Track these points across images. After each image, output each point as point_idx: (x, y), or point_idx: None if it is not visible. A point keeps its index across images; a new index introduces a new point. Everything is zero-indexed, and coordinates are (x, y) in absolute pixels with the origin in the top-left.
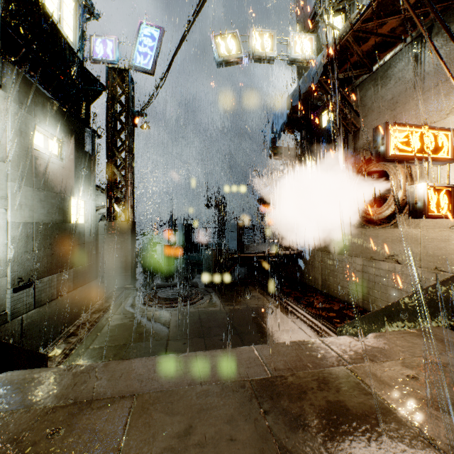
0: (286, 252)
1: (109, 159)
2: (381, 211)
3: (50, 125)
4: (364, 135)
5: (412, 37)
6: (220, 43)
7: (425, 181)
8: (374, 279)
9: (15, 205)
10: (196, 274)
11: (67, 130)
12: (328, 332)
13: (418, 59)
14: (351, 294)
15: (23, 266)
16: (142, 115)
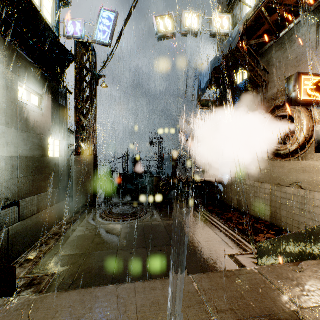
0: (210, 179)
1: (77, 109)
2: (287, 147)
3: (32, 83)
4: (272, 88)
5: (314, 7)
6: (160, 22)
7: None
8: (281, 200)
9: (3, 143)
10: (142, 194)
11: (45, 87)
12: (247, 245)
13: None
14: (261, 212)
15: (9, 189)
16: (102, 77)
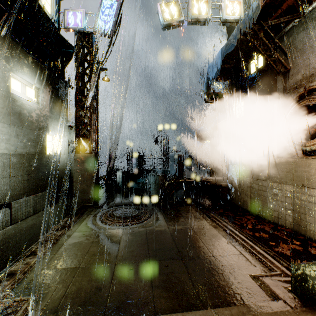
0: (219, 178)
1: (77, 104)
2: (315, 142)
3: (27, 74)
4: (294, 75)
5: None
6: (165, 10)
7: None
8: (307, 205)
9: None
10: (145, 194)
11: (43, 80)
12: (273, 261)
13: None
14: (281, 217)
15: None
16: (103, 70)
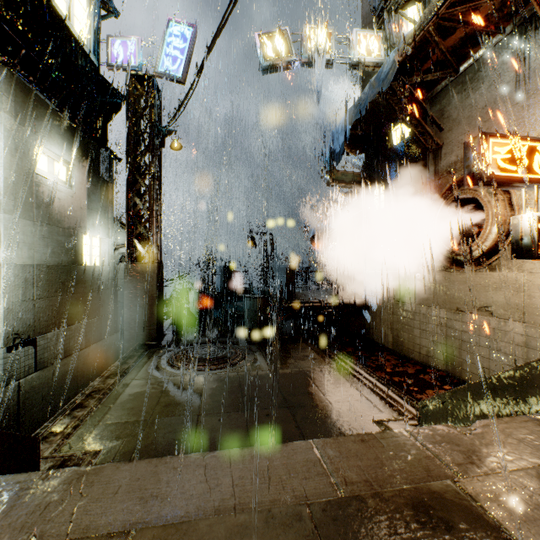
0: (348, 302)
1: (130, 186)
2: (471, 249)
3: (56, 144)
4: (447, 154)
5: (513, 27)
6: (267, 44)
7: (530, 210)
8: (462, 336)
9: (10, 243)
10: (236, 327)
11: (78, 150)
12: (405, 405)
13: (521, 53)
14: (431, 355)
15: (20, 319)
16: (170, 133)
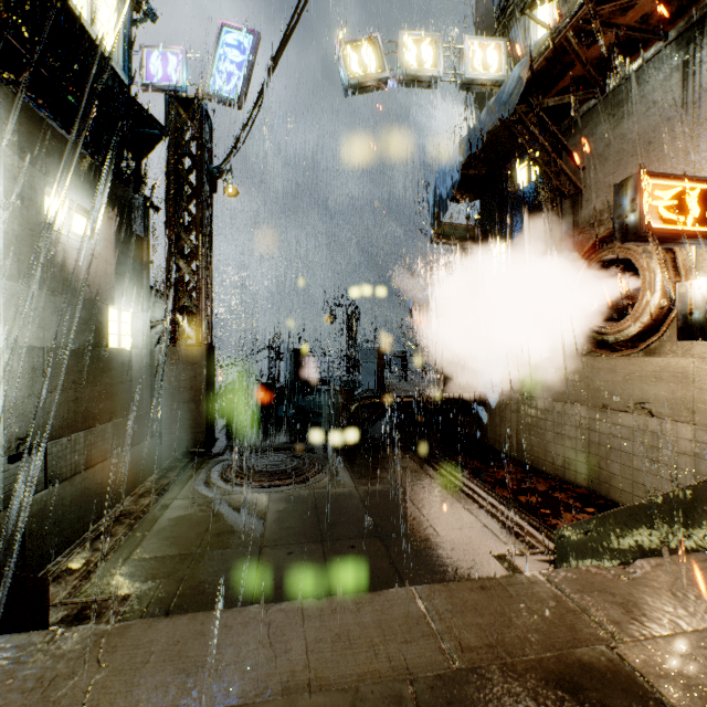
0: (458, 396)
1: (171, 244)
2: (623, 327)
3: (73, 188)
4: (590, 201)
5: (678, 31)
6: (351, 56)
7: (702, 275)
8: (610, 441)
9: (13, 318)
10: (311, 429)
11: (103, 197)
12: (536, 535)
13: (690, 67)
14: (568, 466)
15: (25, 419)
16: (224, 174)
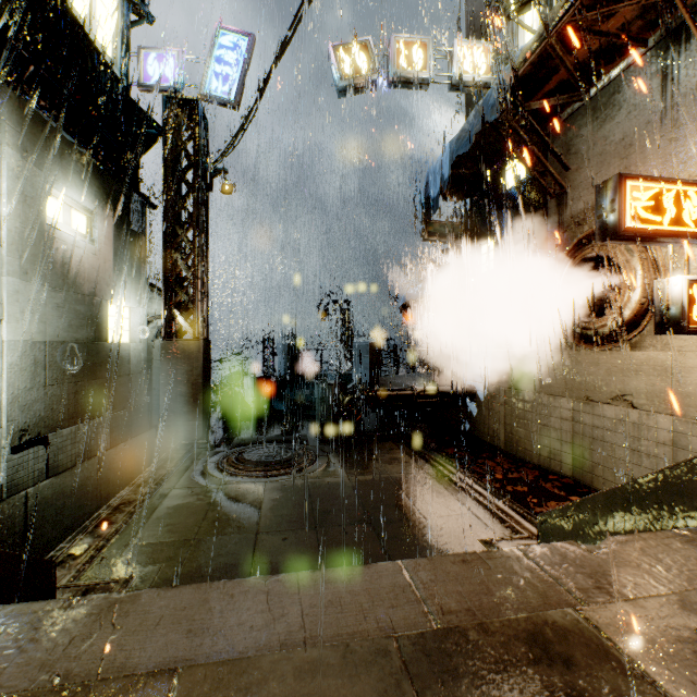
0: (448, 389)
1: (168, 241)
2: (605, 322)
3: (74, 186)
4: (575, 201)
5: (657, 38)
6: (344, 58)
7: (679, 273)
8: (593, 432)
9: (16, 313)
10: (305, 422)
11: (102, 195)
12: (520, 521)
13: (668, 72)
14: (554, 457)
15: (28, 411)
16: (220, 173)
